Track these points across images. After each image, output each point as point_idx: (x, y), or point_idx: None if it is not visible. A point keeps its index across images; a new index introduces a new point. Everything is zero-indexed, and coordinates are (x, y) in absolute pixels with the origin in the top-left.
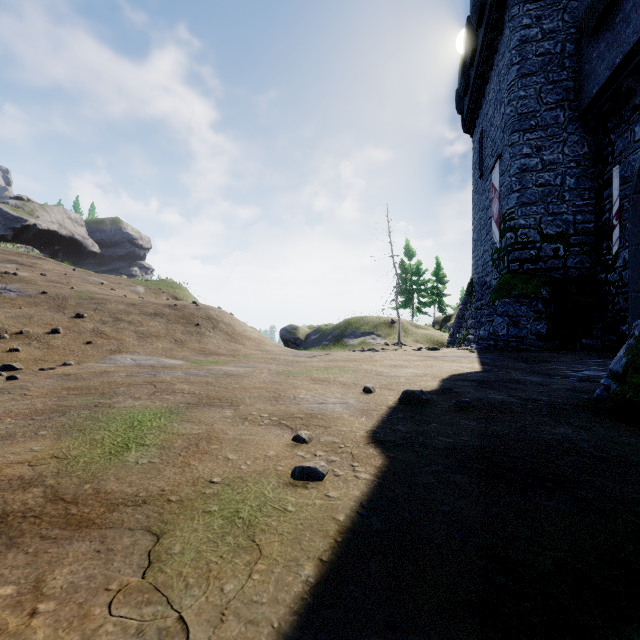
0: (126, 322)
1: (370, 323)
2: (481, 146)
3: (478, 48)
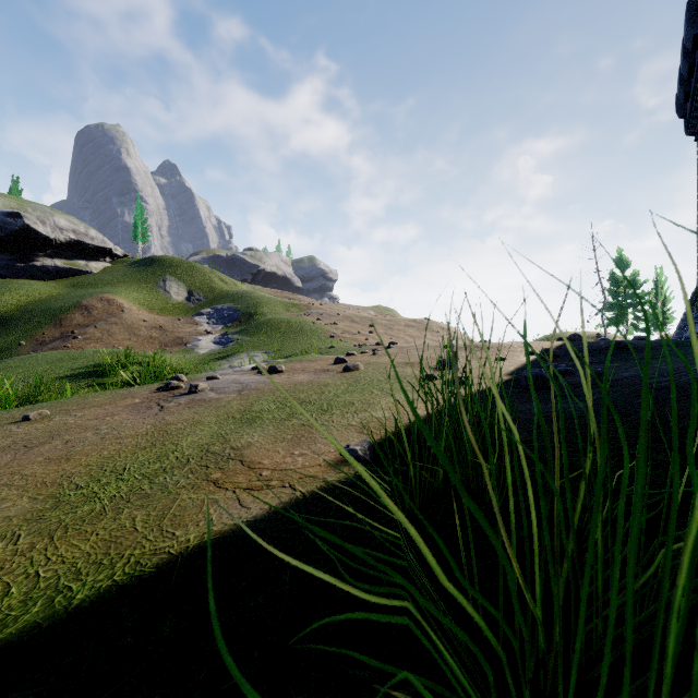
0: (396, 330)
1: None
2: None
3: (695, 65)
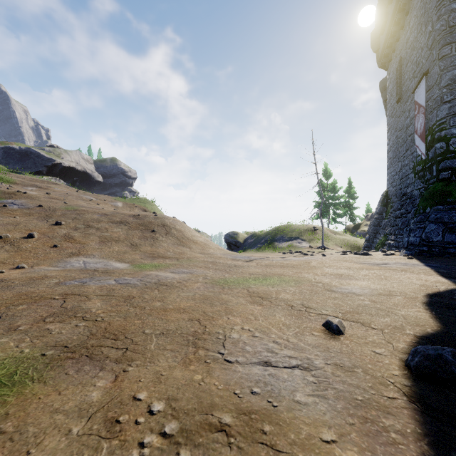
0: (95, 228)
1: (296, 230)
2: (399, 73)
3: None
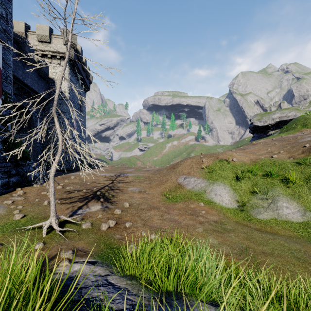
0: None
1: None
2: None
3: None
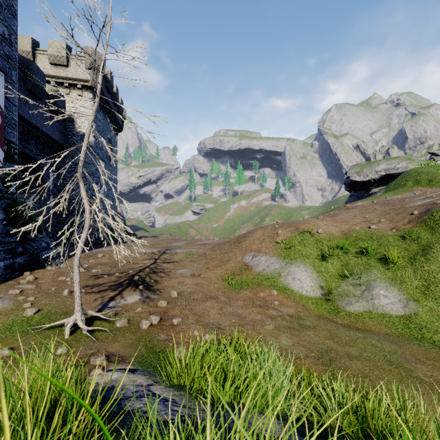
0: None
1: None
2: None
3: None
